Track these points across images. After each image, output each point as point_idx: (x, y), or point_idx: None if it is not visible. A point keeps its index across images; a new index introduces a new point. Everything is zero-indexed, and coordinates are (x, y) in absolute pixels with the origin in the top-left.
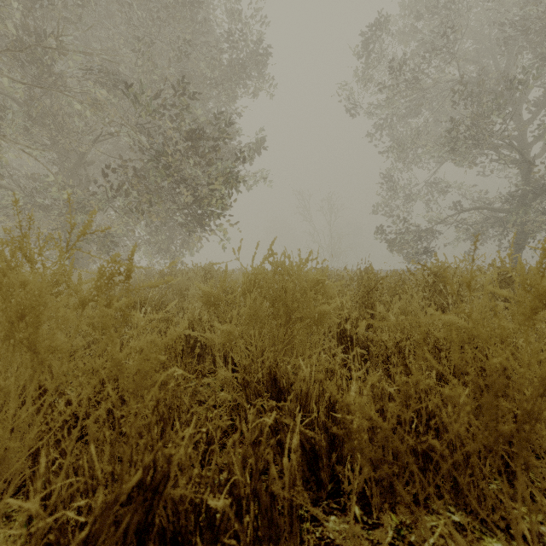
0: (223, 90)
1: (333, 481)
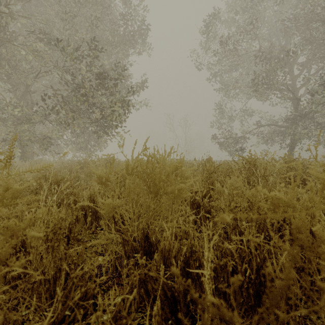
0: (120, 50)
1: (188, 316)
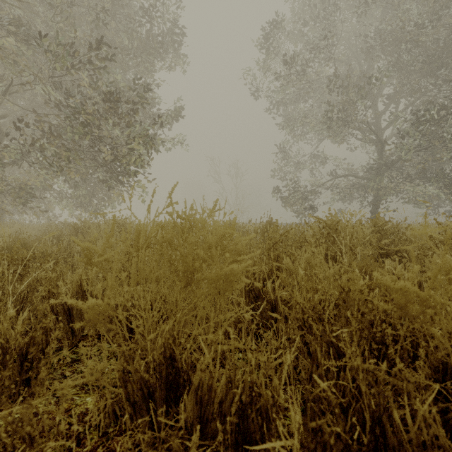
0: (142, 61)
1: None
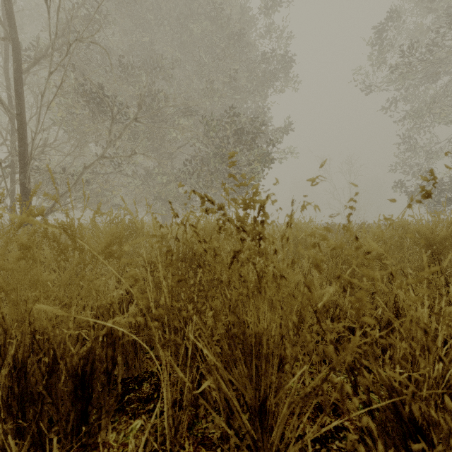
0: (258, 94)
1: None
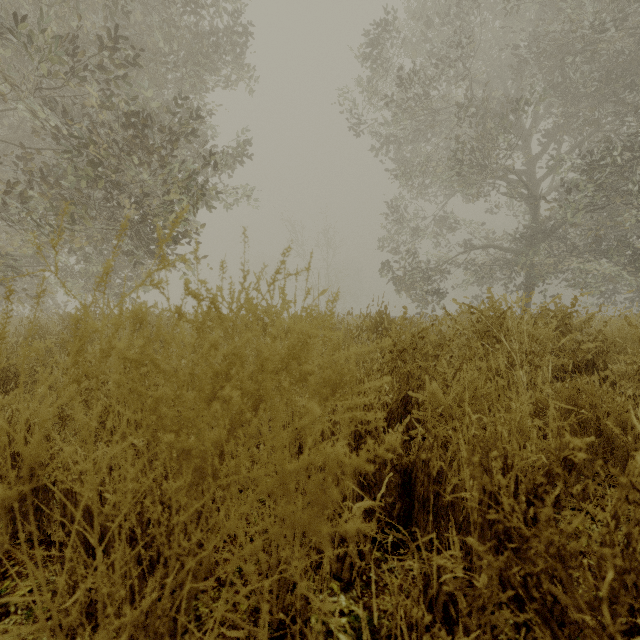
0: (186, 72)
1: None
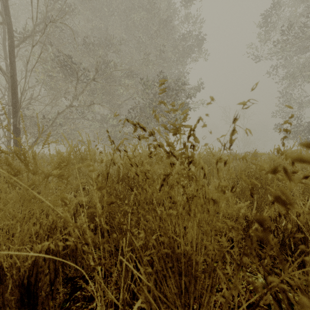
0: (180, 62)
1: None
